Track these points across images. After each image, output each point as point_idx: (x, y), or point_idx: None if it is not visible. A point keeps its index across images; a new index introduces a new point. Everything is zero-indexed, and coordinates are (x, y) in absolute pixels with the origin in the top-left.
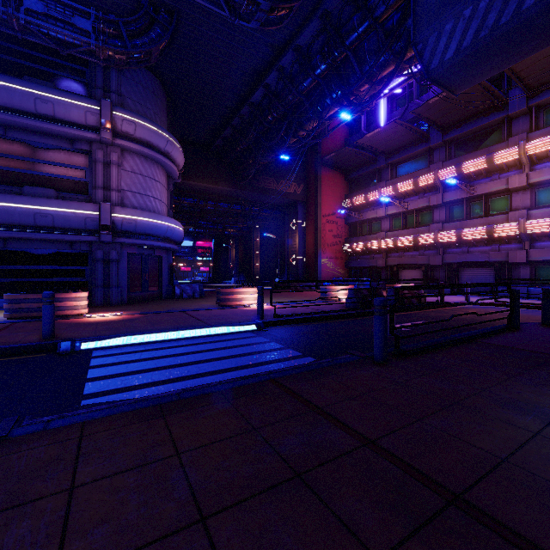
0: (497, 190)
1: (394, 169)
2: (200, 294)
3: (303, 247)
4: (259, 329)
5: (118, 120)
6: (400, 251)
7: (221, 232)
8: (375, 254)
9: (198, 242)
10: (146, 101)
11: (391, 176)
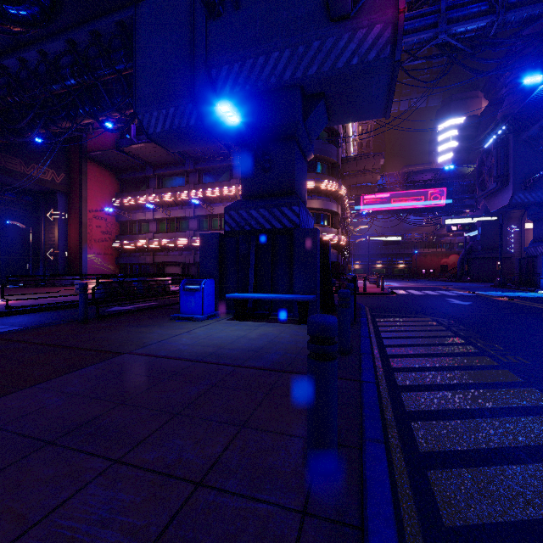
0: None
1: (160, 180)
2: None
3: (65, 241)
4: None
5: None
6: (165, 251)
7: None
8: (144, 252)
9: None
10: None
11: (158, 186)
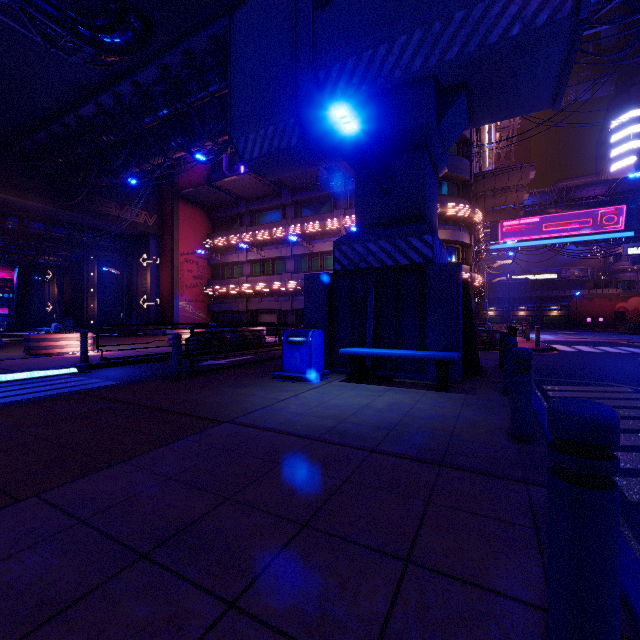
0: (328, 250)
1: (254, 216)
2: None
3: (157, 288)
4: (80, 372)
5: None
6: (260, 296)
7: (32, 259)
8: (237, 299)
9: None
10: None
11: (252, 223)
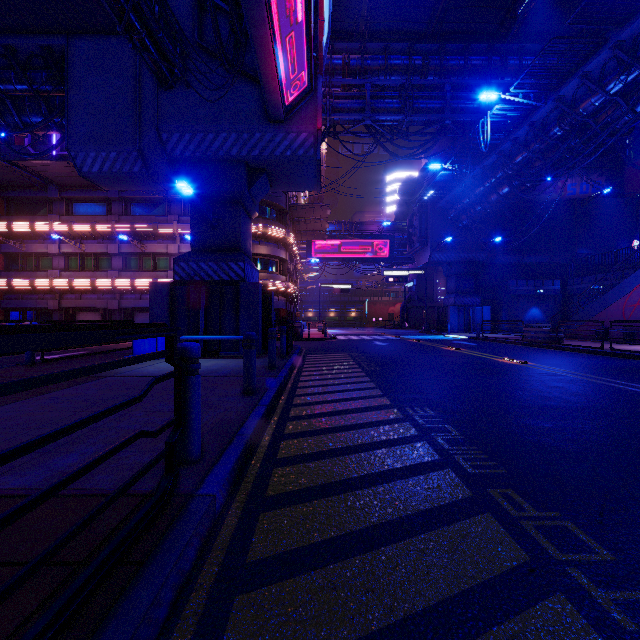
0: (161, 252)
1: (70, 205)
2: None
3: None
4: None
5: None
6: (78, 293)
7: None
8: (45, 294)
9: None
10: None
11: (67, 212)
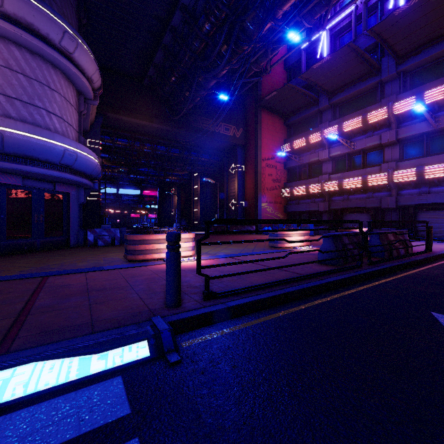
0: None
1: (336, 110)
2: (123, 240)
3: (242, 192)
4: (155, 356)
5: None
6: (345, 194)
7: (162, 179)
8: (315, 198)
9: (144, 191)
10: None
11: (334, 117)
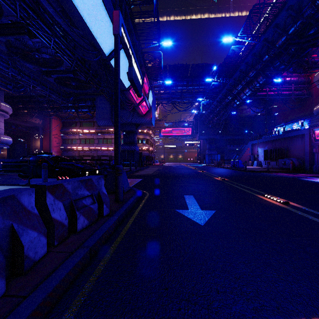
0: (109, 138)
1: (81, 123)
2: None
3: (42, 147)
4: None
5: (2, 106)
6: (84, 151)
7: None
8: (74, 151)
9: None
10: (2, 95)
11: (81, 125)
